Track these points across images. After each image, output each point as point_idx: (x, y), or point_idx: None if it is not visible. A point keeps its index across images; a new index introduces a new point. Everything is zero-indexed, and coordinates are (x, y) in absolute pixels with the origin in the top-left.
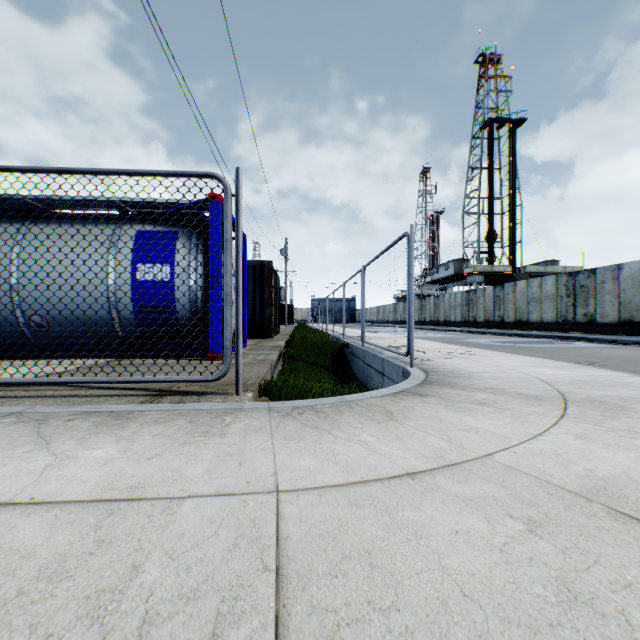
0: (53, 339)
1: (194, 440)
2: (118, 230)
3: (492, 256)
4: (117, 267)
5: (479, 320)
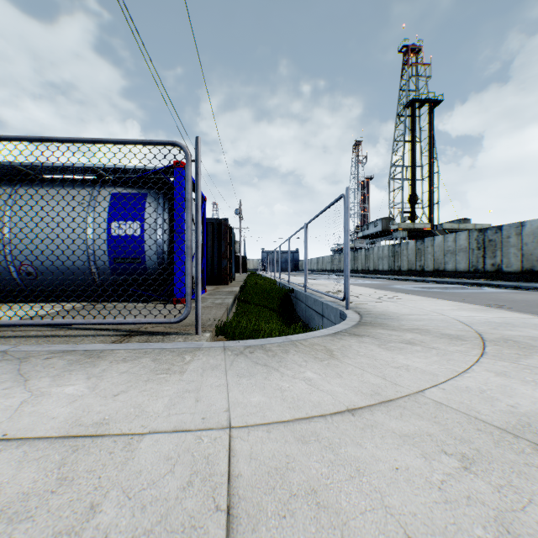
0: (40, 286)
1: (157, 377)
2: (96, 192)
3: (414, 215)
4: (95, 224)
5: (403, 269)
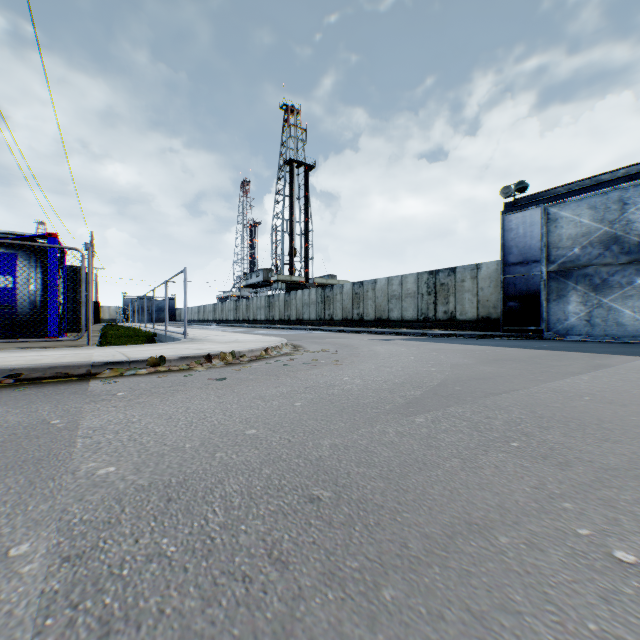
0: None
1: (85, 350)
2: None
3: (292, 268)
4: None
5: (276, 319)
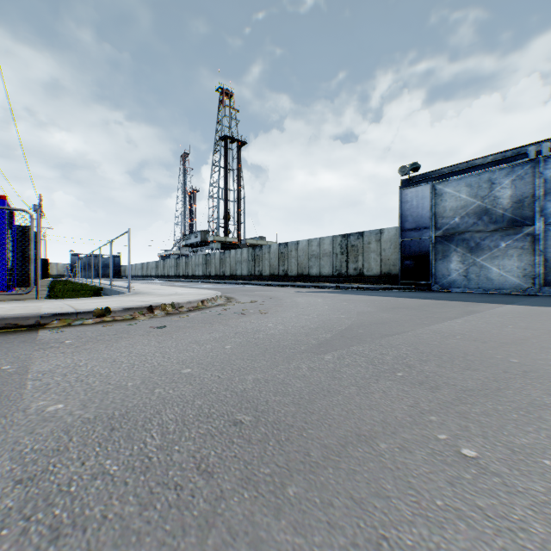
0: None
1: (34, 303)
2: None
3: (227, 230)
4: None
5: (212, 274)
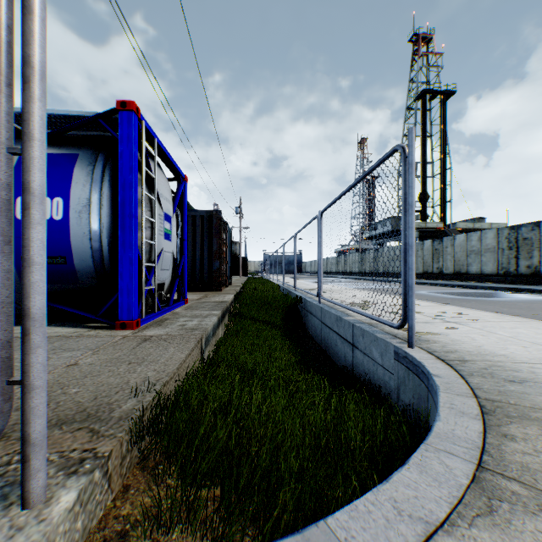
0: None
1: None
2: None
3: (425, 214)
4: None
5: (417, 271)
